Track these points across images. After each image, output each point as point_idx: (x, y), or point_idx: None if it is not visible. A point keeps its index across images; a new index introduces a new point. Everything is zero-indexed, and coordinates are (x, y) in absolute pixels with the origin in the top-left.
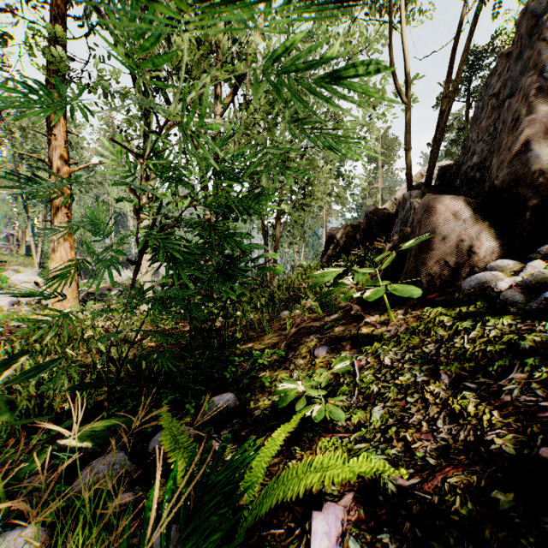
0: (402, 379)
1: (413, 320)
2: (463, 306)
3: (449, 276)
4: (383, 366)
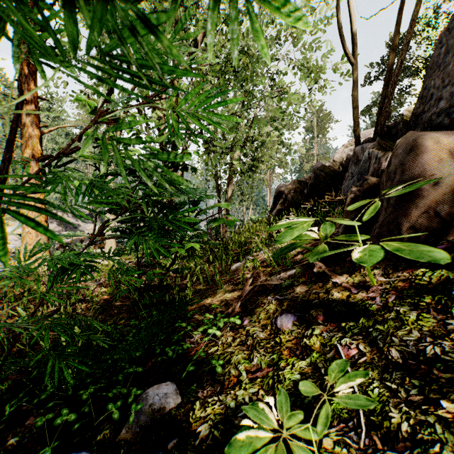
0: (452, 411)
1: (404, 285)
2: None
3: (438, 230)
4: (390, 363)
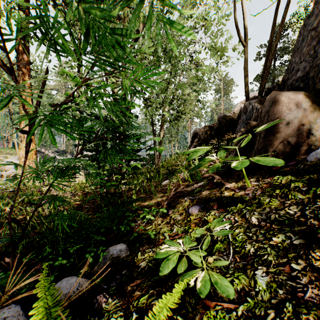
0: (277, 241)
1: (267, 186)
2: (311, 175)
3: (290, 153)
4: (251, 225)
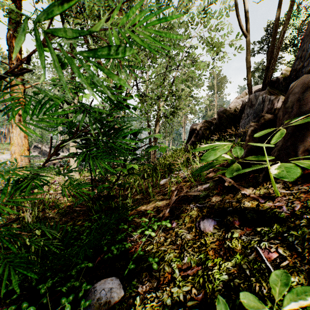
0: None
1: (306, 197)
2: None
3: None
4: None
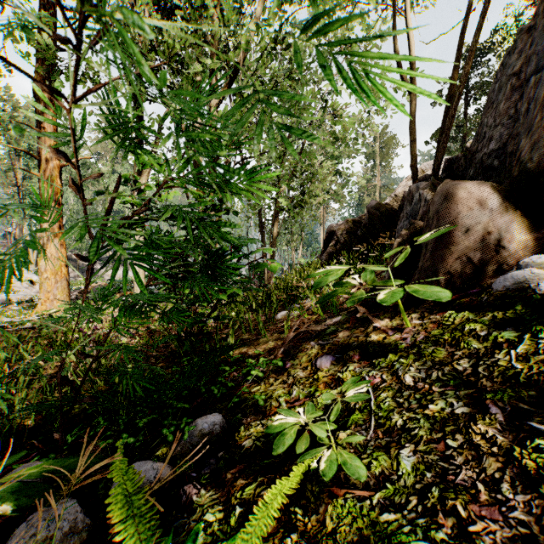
0: (434, 409)
1: (434, 327)
2: (497, 311)
3: (471, 275)
4: (403, 386)
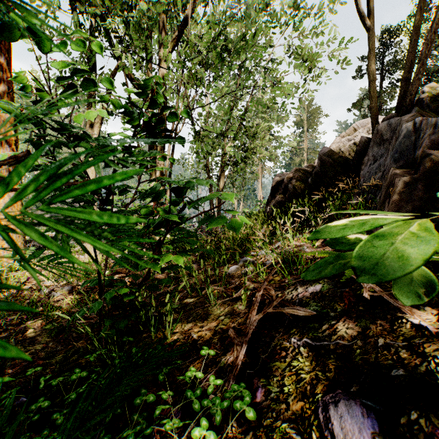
0: None
1: None
2: None
3: None
4: None
